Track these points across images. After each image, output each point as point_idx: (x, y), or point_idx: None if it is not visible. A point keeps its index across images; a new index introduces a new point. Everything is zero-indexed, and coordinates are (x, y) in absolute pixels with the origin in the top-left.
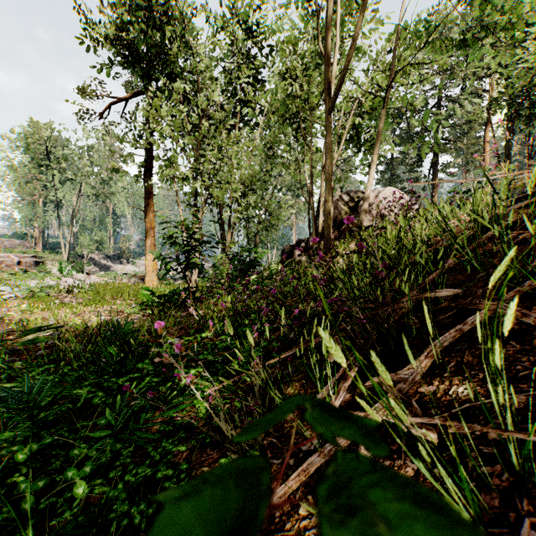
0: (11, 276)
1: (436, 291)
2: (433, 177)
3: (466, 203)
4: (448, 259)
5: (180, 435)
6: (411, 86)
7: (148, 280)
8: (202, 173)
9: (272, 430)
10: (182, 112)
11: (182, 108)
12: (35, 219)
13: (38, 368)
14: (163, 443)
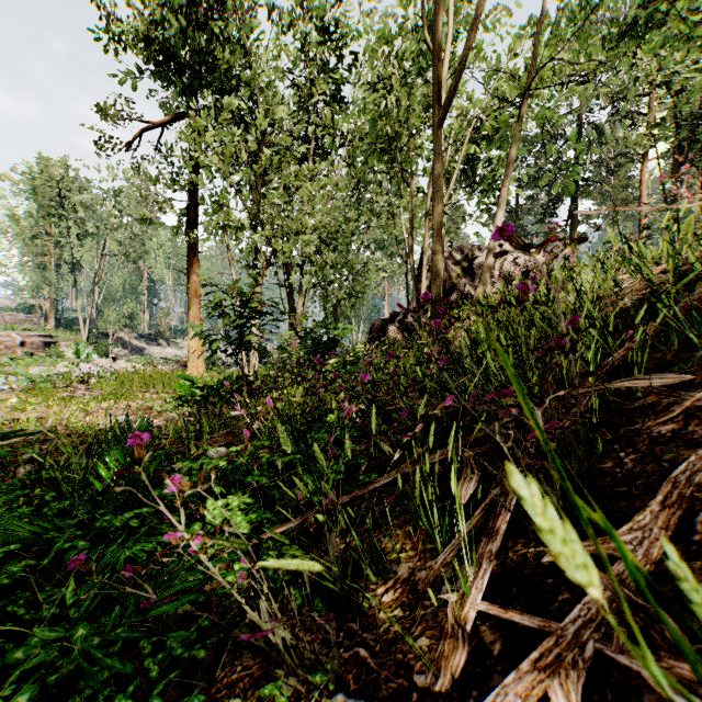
0: (11, 362)
1: (637, 377)
2: (571, 230)
3: (629, 258)
4: (628, 330)
5: (201, 622)
6: (549, 98)
7: (192, 366)
8: (262, 221)
9: (358, 627)
10: (234, 135)
11: (233, 129)
12: (45, 287)
13: (7, 495)
14: (169, 641)
